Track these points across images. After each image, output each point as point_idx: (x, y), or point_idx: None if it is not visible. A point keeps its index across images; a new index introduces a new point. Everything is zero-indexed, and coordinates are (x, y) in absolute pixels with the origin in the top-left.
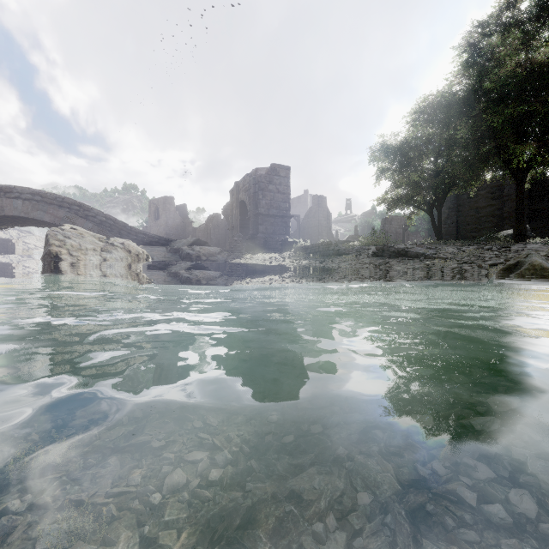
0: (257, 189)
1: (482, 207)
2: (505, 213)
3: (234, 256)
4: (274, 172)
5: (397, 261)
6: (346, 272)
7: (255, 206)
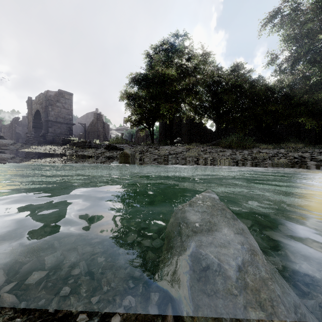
0: (48, 104)
1: (174, 129)
2: (182, 132)
3: (26, 146)
4: (60, 95)
5: (110, 151)
6: (81, 156)
7: (46, 115)
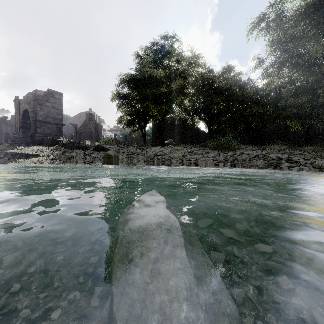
0: (36, 103)
1: (167, 130)
2: (175, 133)
3: (13, 147)
4: (50, 95)
5: (98, 152)
6: (68, 158)
7: (34, 114)
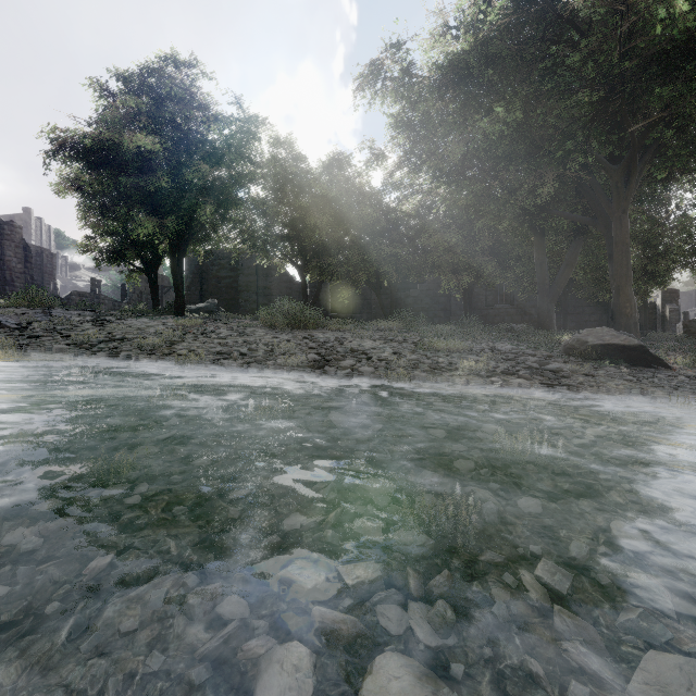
0: None
1: (223, 277)
2: (240, 286)
3: None
4: None
5: None
6: None
7: None
